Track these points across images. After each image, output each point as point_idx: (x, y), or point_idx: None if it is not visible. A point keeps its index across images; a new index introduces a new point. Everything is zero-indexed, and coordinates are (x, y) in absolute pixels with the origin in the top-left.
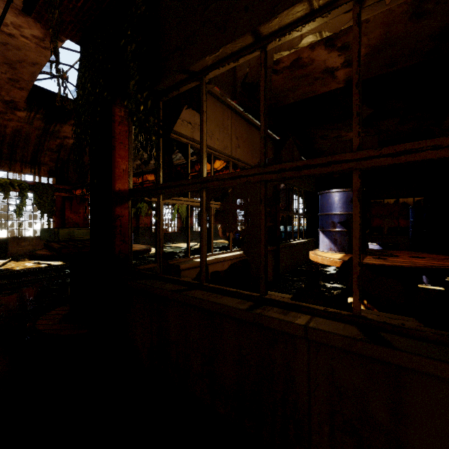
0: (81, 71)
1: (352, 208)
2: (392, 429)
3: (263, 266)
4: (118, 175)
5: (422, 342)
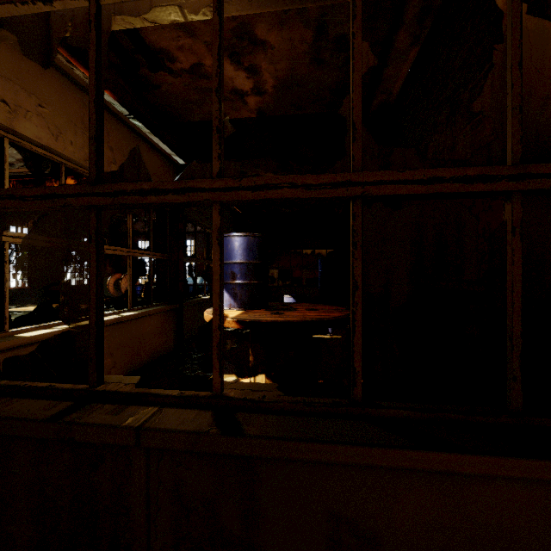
0: None
1: (253, 256)
2: (245, 536)
3: (94, 340)
4: None
5: (279, 415)
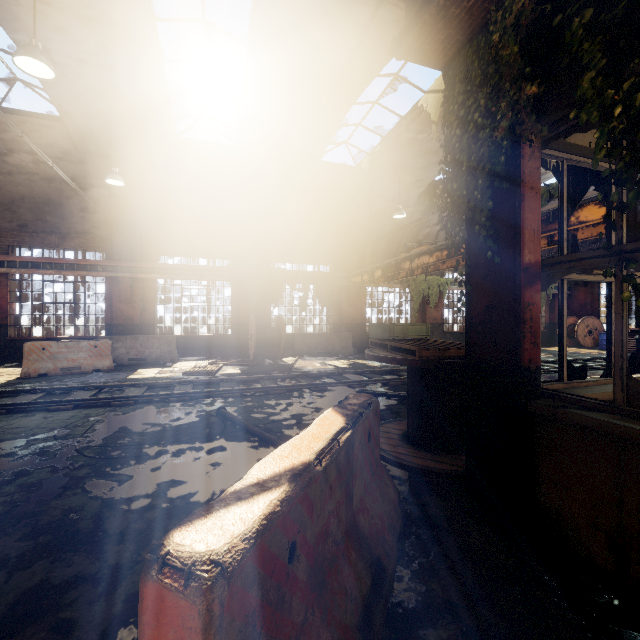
0: (455, 102)
1: None
2: None
3: None
4: (527, 239)
5: None
